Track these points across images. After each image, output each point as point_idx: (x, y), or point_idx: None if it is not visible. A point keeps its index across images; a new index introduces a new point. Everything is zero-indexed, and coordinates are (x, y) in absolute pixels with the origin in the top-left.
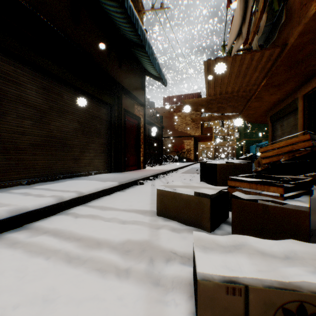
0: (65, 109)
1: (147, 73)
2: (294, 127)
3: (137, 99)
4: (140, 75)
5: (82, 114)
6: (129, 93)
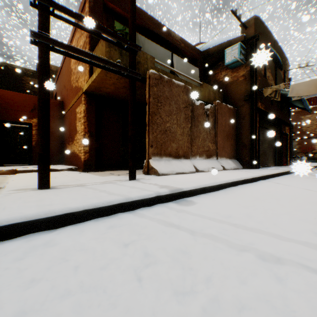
0: (265, 139)
1: (292, 105)
2: None
3: (286, 124)
4: (287, 108)
5: (268, 139)
6: (284, 122)
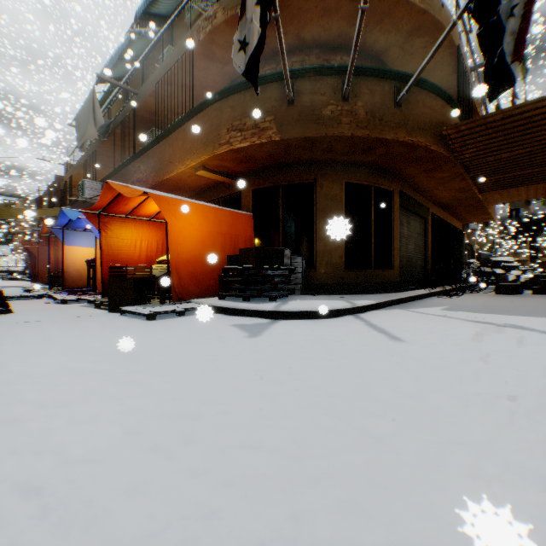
0: None
1: None
2: (420, 237)
3: None
4: None
5: None
6: None
